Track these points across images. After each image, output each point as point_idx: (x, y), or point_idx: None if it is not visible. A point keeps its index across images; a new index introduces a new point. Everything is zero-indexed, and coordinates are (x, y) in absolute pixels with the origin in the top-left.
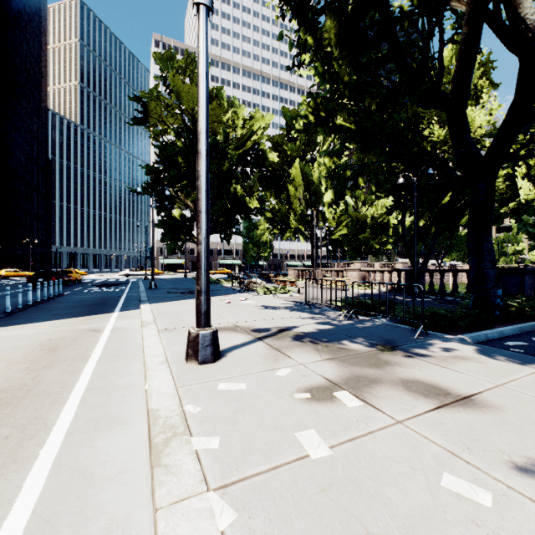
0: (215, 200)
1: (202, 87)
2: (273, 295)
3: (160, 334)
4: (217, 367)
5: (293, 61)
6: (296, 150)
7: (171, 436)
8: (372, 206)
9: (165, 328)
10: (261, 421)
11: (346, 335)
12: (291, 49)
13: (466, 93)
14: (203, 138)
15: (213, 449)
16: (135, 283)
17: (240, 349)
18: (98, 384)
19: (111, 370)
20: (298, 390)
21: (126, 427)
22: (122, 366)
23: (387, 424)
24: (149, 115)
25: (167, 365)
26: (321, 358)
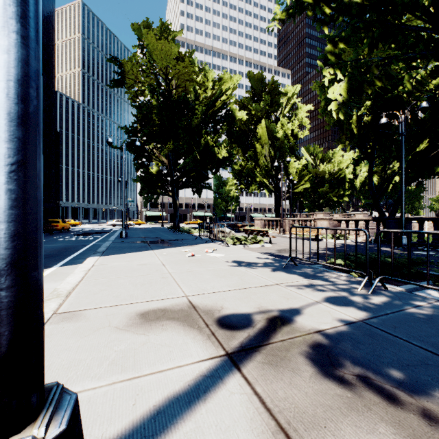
0: (187, 156)
1: None
2: (243, 245)
3: None
4: None
5: None
6: (261, 111)
7: None
8: (329, 163)
9: (69, 308)
10: None
11: (425, 349)
12: None
13: None
14: None
15: None
16: (115, 232)
17: (177, 436)
18: None
19: None
20: None
21: None
22: None
23: None
24: (125, 76)
25: None
26: None
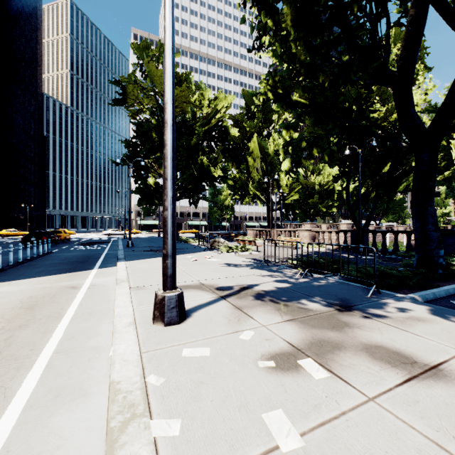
0: (184, 170)
1: (168, 59)
2: (235, 253)
3: (132, 292)
4: (182, 329)
5: (253, 44)
6: (254, 127)
7: (129, 418)
8: (319, 174)
9: (136, 285)
10: (225, 397)
11: (303, 294)
12: (251, 31)
13: (412, 70)
14: (169, 108)
15: (173, 436)
16: (116, 242)
17: (205, 309)
18: (66, 346)
19: (82, 330)
20: (262, 357)
21: (87, 399)
22: (93, 326)
23: (358, 402)
24: (127, 97)
25: (134, 327)
26: (282, 319)
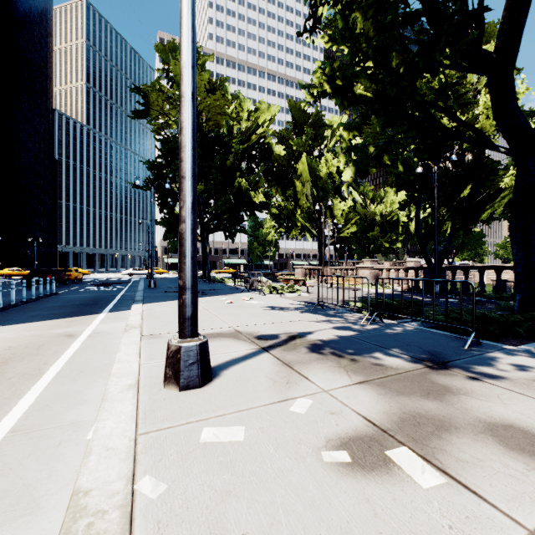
0: (219, 196)
1: (186, 5)
2: (280, 295)
3: (142, 342)
4: (205, 395)
5: (304, 25)
6: (303, 145)
7: None
8: (381, 203)
9: (150, 333)
10: (269, 527)
11: (375, 345)
12: None
13: (516, 50)
14: (187, 75)
15: None
16: (136, 282)
17: (239, 365)
18: (33, 420)
19: (62, 396)
20: (328, 444)
21: (33, 521)
22: (80, 389)
23: None
24: (150, 107)
25: (135, 392)
26: (351, 380)
